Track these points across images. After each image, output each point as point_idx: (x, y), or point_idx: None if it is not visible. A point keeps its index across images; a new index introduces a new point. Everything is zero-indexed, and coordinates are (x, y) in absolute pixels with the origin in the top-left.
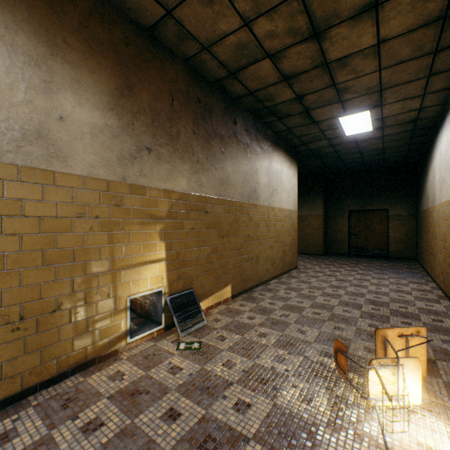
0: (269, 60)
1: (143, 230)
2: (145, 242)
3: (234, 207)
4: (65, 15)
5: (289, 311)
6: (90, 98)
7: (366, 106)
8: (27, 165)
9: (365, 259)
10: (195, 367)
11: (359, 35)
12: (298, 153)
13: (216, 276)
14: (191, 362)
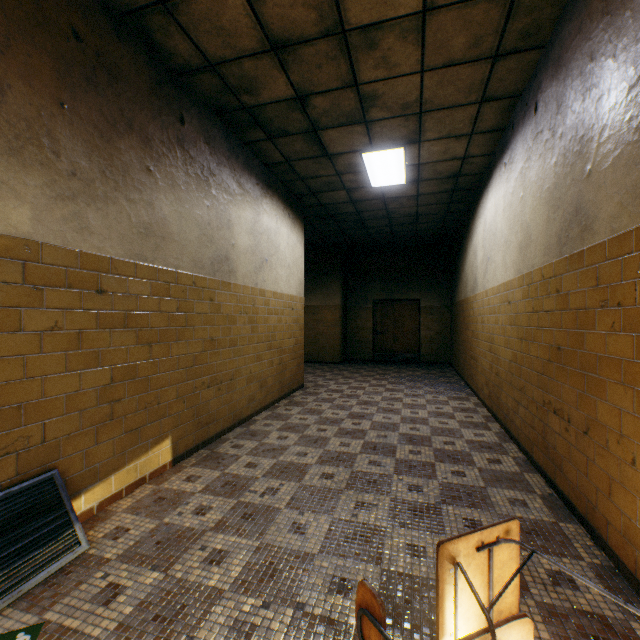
0: None
1: None
2: None
3: (179, 285)
4: None
5: (281, 480)
6: None
7: (400, 139)
8: None
9: (394, 366)
10: None
11: None
12: (305, 209)
13: (130, 428)
14: None
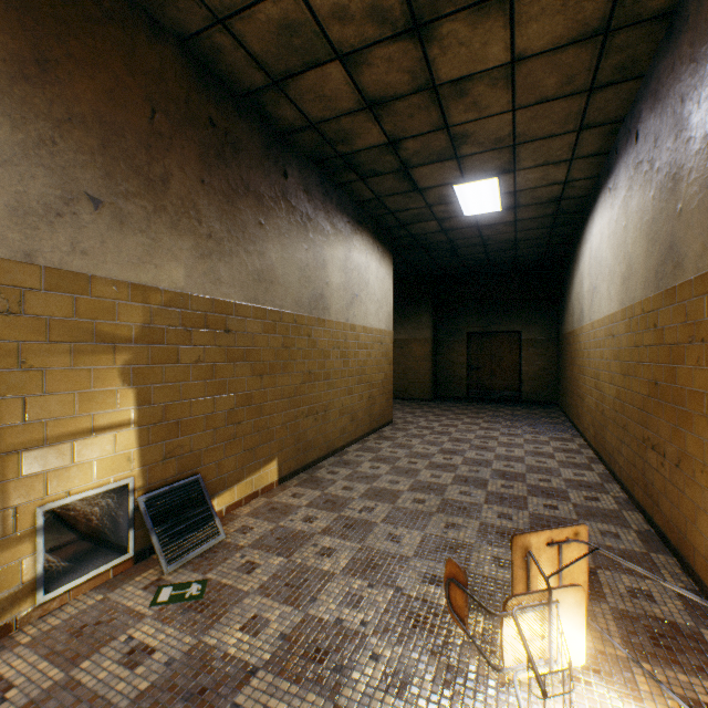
0: (340, 64)
1: (81, 366)
2: (85, 389)
3: (284, 323)
4: None
5: (375, 501)
6: None
7: (493, 170)
8: None
9: (490, 404)
10: (183, 642)
11: (485, 41)
12: (394, 240)
13: (248, 447)
14: (177, 631)
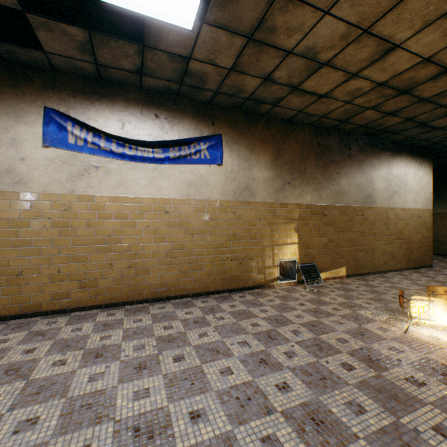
0: (370, 110)
1: (286, 226)
2: (286, 232)
3: (348, 211)
4: (254, 134)
5: (392, 289)
6: (263, 166)
7: None
8: (243, 200)
9: None
10: (313, 296)
11: (445, 82)
12: (433, 151)
13: (332, 259)
14: (312, 295)
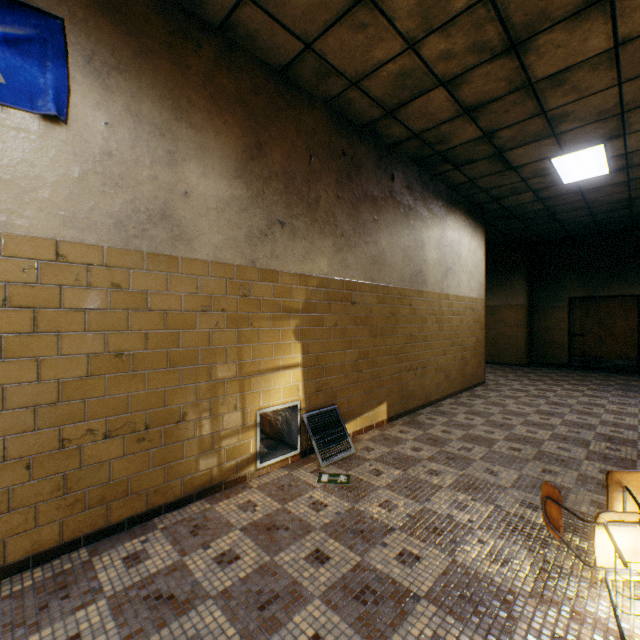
0: (443, 88)
1: (275, 327)
2: (277, 342)
3: (391, 296)
4: (190, 71)
5: (472, 444)
6: (216, 166)
7: (597, 138)
8: (152, 251)
9: (597, 373)
10: (343, 505)
11: (583, 39)
12: (485, 214)
13: (366, 390)
14: (338, 498)
